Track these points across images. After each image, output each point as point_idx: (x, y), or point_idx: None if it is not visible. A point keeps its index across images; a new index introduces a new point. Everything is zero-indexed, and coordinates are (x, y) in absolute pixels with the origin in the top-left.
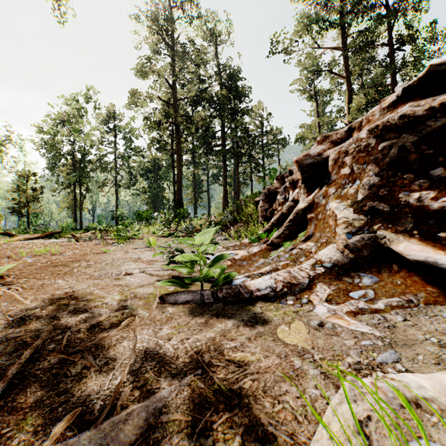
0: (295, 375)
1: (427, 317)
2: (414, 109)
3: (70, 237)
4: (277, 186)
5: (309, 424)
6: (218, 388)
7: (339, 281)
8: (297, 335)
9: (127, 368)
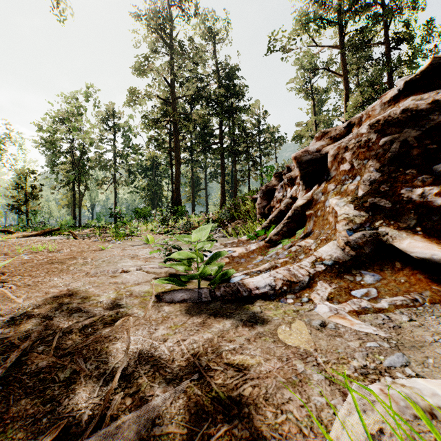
0: (298, 381)
1: (434, 317)
2: (417, 102)
3: (68, 234)
4: (274, 183)
5: (315, 438)
6: (216, 395)
7: (340, 279)
8: (299, 336)
9: (119, 374)
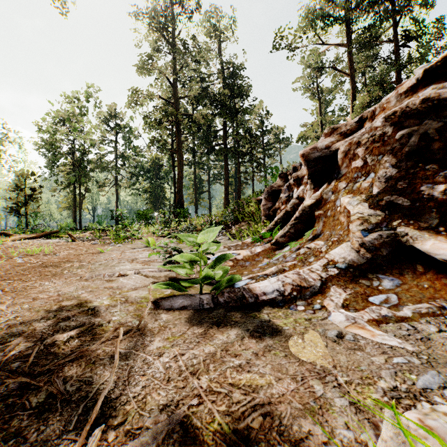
0: (317, 407)
1: None
2: (439, 91)
3: (67, 237)
4: (280, 184)
5: None
6: (219, 428)
7: (356, 283)
8: (314, 349)
9: (101, 400)
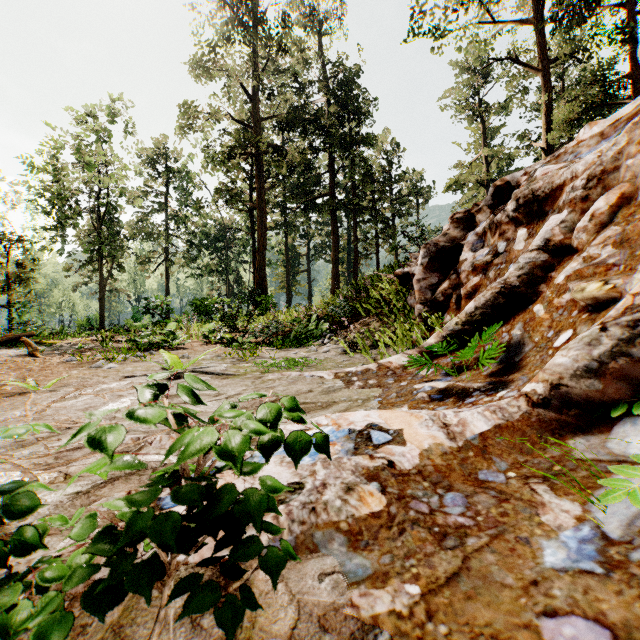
0: None
1: None
2: None
3: (48, 344)
4: (454, 234)
5: None
6: None
7: None
8: None
9: None
